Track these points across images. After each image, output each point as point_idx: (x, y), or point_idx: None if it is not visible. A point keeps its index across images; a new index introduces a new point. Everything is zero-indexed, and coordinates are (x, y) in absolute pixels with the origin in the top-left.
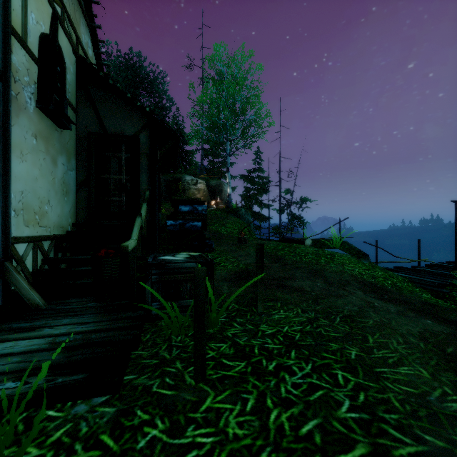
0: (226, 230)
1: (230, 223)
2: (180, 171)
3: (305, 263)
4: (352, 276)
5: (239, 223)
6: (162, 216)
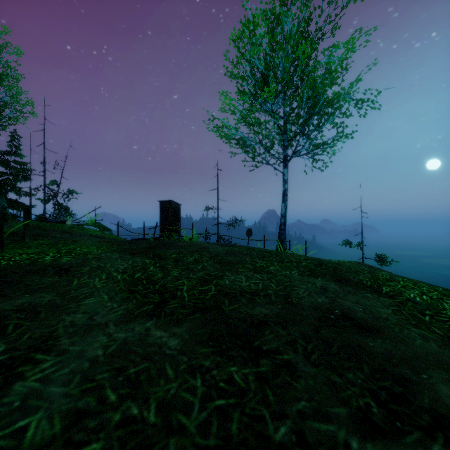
0: None
1: None
2: None
3: (61, 230)
4: (89, 234)
5: None
6: None
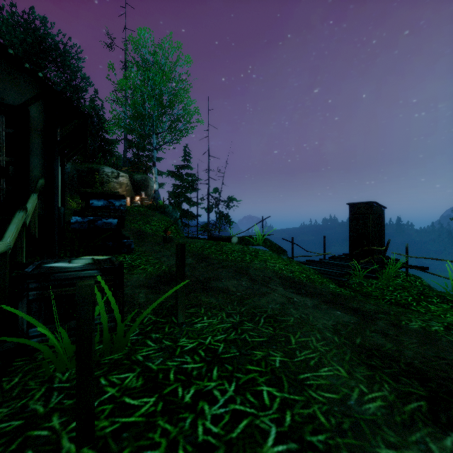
0: (150, 229)
1: (155, 220)
2: (98, 162)
3: (232, 262)
4: (274, 272)
5: (166, 220)
6: (71, 211)
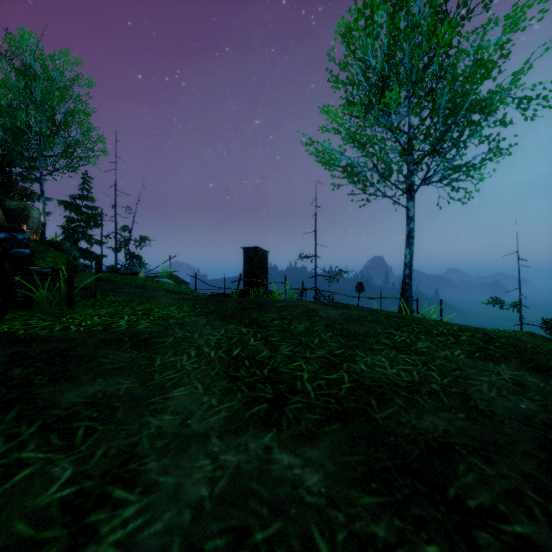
0: (46, 265)
1: (51, 257)
2: None
3: (134, 283)
4: (165, 289)
5: (64, 257)
6: None
